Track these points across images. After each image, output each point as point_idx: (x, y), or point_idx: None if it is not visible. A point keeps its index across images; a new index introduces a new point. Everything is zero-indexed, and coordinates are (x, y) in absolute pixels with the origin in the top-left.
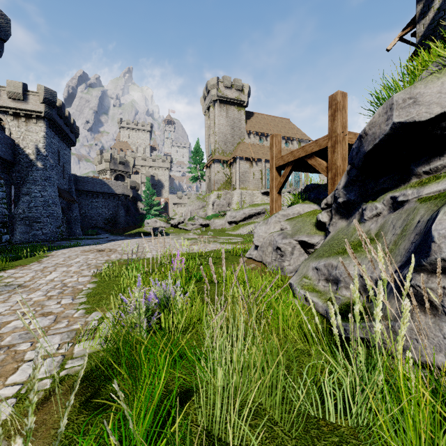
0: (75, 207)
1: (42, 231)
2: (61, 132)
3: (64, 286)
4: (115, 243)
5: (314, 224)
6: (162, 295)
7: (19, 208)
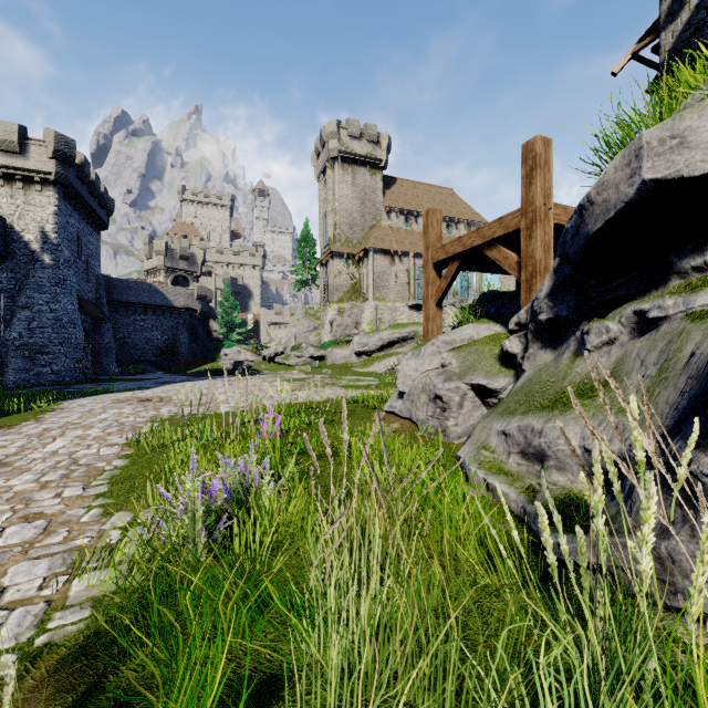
0: (107, 328)
1: (51, 367)
2: (84, 206)
3: (73, 464)
4: (170, 387)
5: (497, 356)
6: (236, 482)
7: (14, 329)
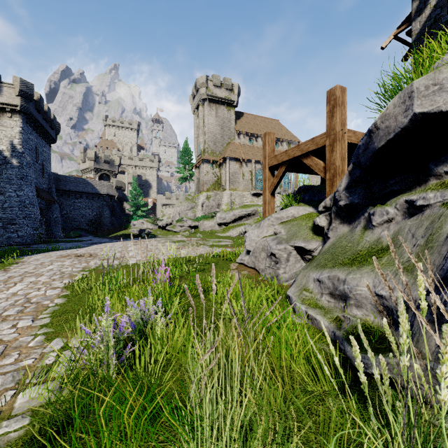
0: (56, 207)
1: (17, 233)
2: (40, 127)
3: (26, 302)
4: (97, 247)
5: (311, 228)
6: (138, 318)
7: None
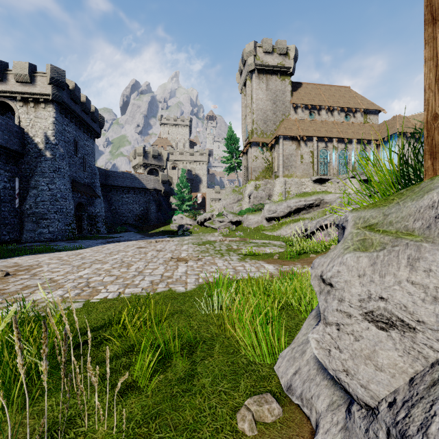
0: (98, 202)
1: (48, 228)
2: (78, 119)
3: None
4: (87, 250)
5: None
6: None
7: (27, 203)
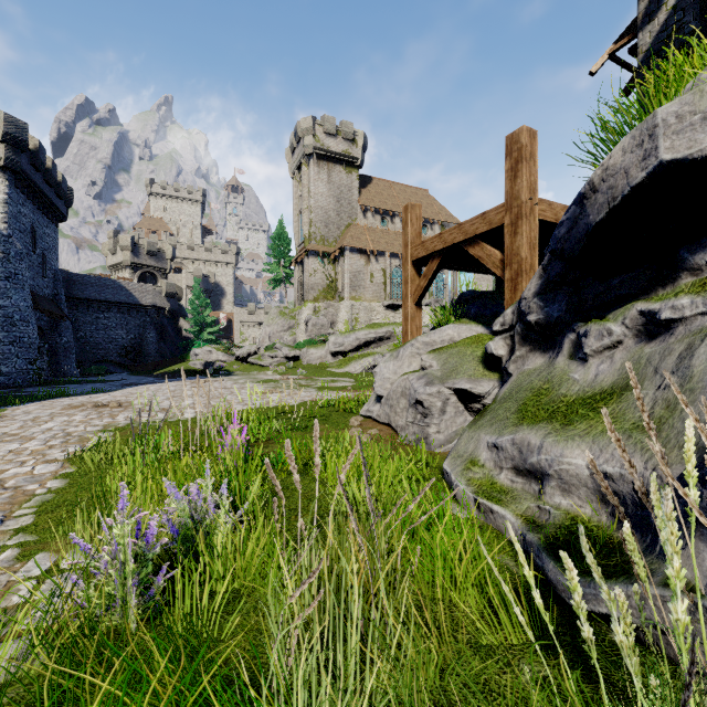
0: (66, 327)
1: None
2: (39, 195)
3: None
4: (132, 390)
5: (480, 359)
6: (185, 516)
7: None
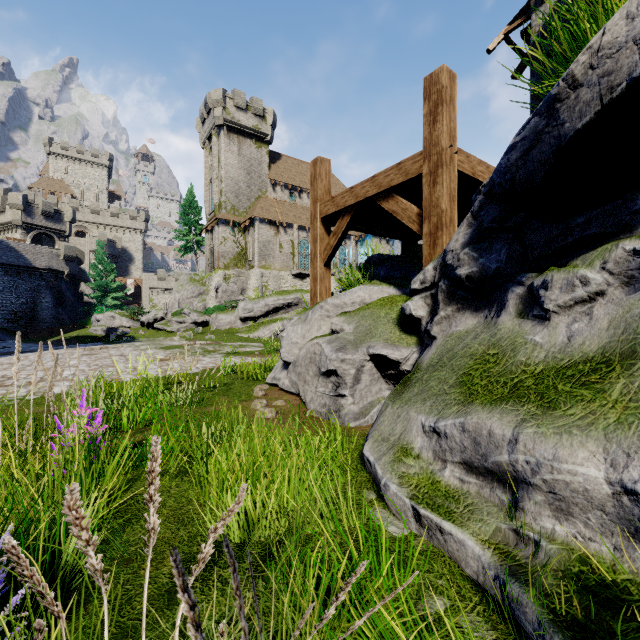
0: None
1: None
2: None
3: None
4: (5, 360)
5: (396, 321)
6: None
7: None
